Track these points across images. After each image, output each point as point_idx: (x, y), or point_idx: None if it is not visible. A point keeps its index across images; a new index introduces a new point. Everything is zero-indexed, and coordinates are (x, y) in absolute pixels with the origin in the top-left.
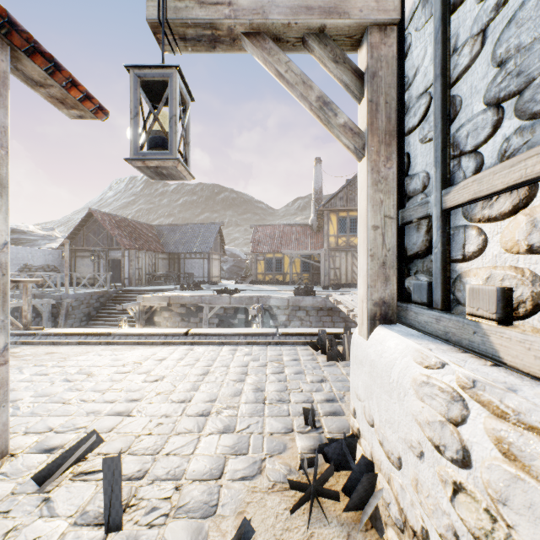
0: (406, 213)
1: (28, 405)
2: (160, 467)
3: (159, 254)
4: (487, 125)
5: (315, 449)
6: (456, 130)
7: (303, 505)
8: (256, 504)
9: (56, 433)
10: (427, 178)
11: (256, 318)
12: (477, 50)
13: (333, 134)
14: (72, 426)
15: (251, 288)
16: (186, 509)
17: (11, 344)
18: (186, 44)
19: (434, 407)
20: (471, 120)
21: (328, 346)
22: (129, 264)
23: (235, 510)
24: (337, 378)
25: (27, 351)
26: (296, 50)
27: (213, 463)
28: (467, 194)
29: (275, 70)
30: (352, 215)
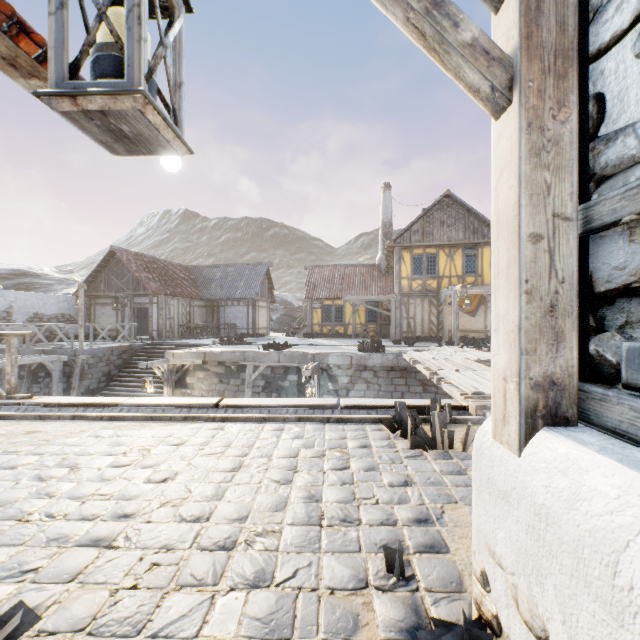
0: (599, 209)
1: None
2: None
3: (194, 301)
4: None
5: (407, 629)
6: None
7: None
8: None
9: None
10: None
11: (312, 380)
12: None
13: (448, 68)
14: (16, 567)
15: (305, 343)
16: None
17: None
18: None
19: None
20: None
21: (411, 426)
22: (158, 313)
23: None
24: (427, 479)
25: (2, 429)
26: None
27: None
28: None
29: None
30: (429, 252)
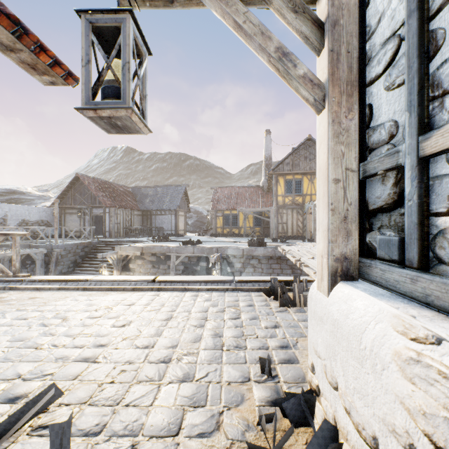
0: (369, 166)
1: (3, 350)
2: (119, 420)
3: (134, 211)
4: None
5: (272, 401)
6: (436, 67)
7: None
8: None
9: (24, 380)
10: (395, 127)
11: (216, 265)
12: None
13: (292, 87)
14: (39, 373)
15: (211, 240)
16: None
17: (0, 290)
18: None
19: (433, 395)
20: None
21: (280, 293)
22: (109, 219)
23: None
24: (289, 324)
25: (13, 296)
26: (254, 3)
27: (171, 416)
28: None
29: (233, 21)
30: (297, 178)
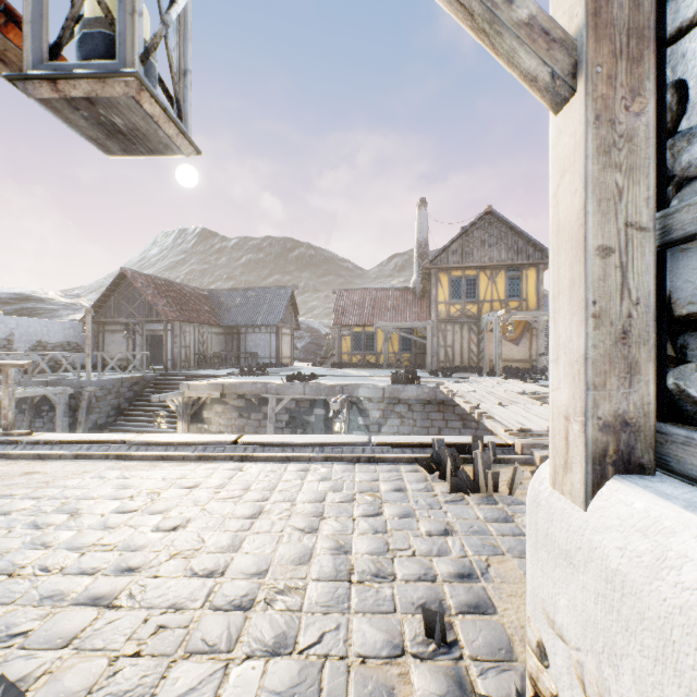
0: (680, 217)
1: None
2: None
3: (212, 327)
4: None
5: None
6: None
7: None
8: None
9: None
10: None
11: (340, 414)
12: None
13: (499, 54)
14: (3, 630)
15: (332, 373)
16: None
17: None
18: None
19: None
20: None
21: (450, 467)
22: (173, 341)
23: None
24: (470, 527)
25: None
26: None
27: None
28: None
29: None
30: (469, 275)
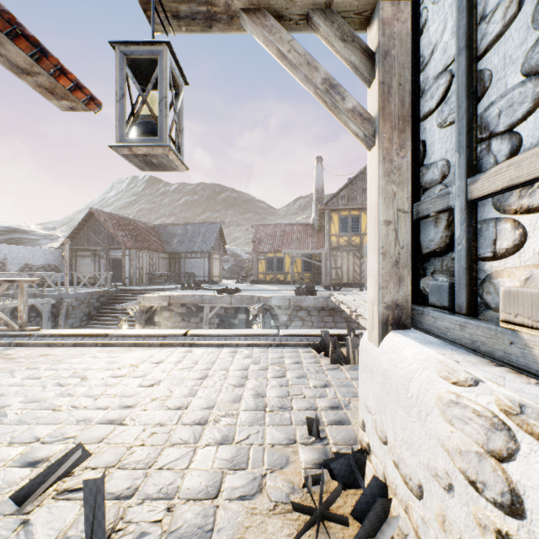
0: (421, 207)
1: (16, 412)
2: (152, 483)
3: (159, 253)
4: (526, 99)
5: (319, 463)
6: (484, 109)
7: (308, 531)
8: (255, 529)
9: (43, 443)
10: (447, 166)
11: (257, 318)
12: (512, 13)
13: (340, 121)
14: (60, 436)
15: (251, 288)
16: (178, 534)
17: (5, 346)
18: (180, 23)
19: (467, 433)
20: (504, 95)
21: (331, 348)
22: (130, 264)
23: (233, 536)
24: (341, 383)
25: (21, 353)
26: (300, 29)
27: (209, 479)
28: (500, 181)
29: (277, 50)
30: (353, 214)
